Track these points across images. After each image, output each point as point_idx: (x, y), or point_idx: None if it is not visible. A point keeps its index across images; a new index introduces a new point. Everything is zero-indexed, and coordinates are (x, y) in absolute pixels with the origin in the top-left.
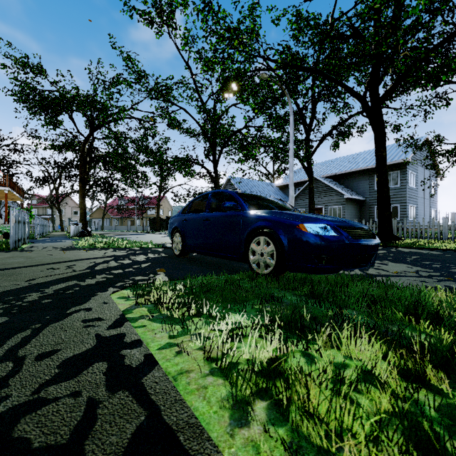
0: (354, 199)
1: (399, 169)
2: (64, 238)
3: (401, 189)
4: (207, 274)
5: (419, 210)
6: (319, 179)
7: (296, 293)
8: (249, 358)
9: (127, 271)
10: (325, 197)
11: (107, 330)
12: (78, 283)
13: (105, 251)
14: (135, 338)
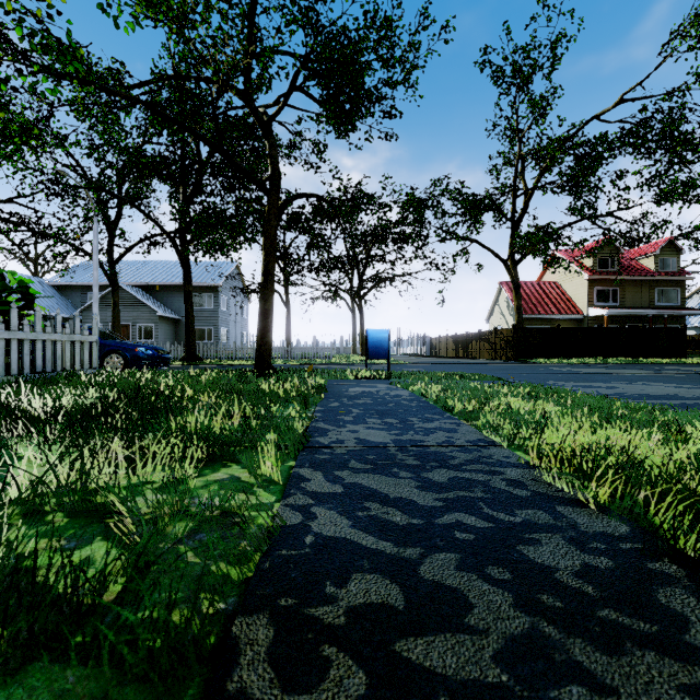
0: (169, 317)
1: (213, 292)
2: None
3: (215, 311)
4: None
5: (231, 333)
6: (125, 288)
7: None
8: None
9: None
10: (134, 312)
11: None
12: None
13: None
14: None
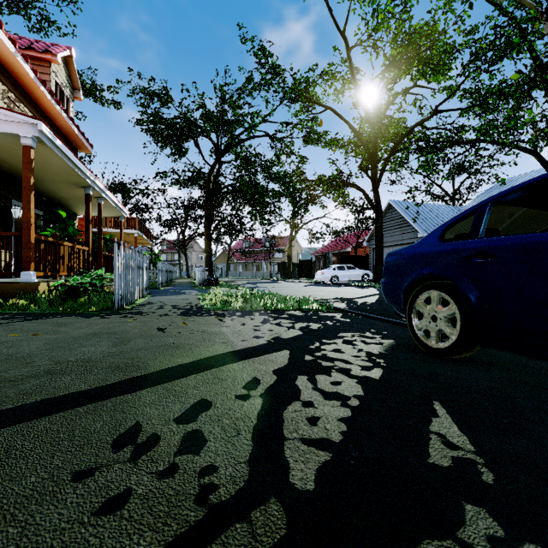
0: None
1: None
2: (189, 287)
3: None
4: None
5: None
6: None
7: None
8: None
9: None
10: None
11: None
12: None
13: (252, 320)
14: None
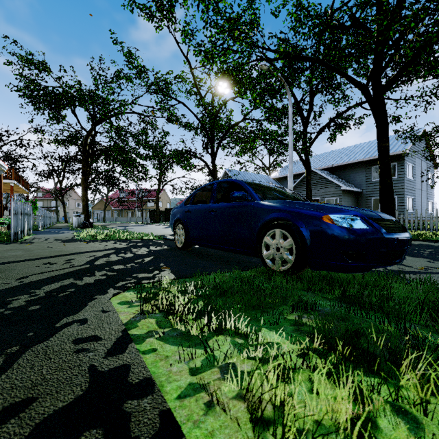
0: (351, 190)
1: (396, 161)
2: (67, 229)
3: (399, 180)
4: (216, 271)
5: (416, 202)
6: (316, 171)
7: (326, 296)
8: (317, 419)
9: (129, 266)
10: (322, 189)
11: (105, 359)
12: (75, 283)
13: (106, 243)
14: (143, 374)
